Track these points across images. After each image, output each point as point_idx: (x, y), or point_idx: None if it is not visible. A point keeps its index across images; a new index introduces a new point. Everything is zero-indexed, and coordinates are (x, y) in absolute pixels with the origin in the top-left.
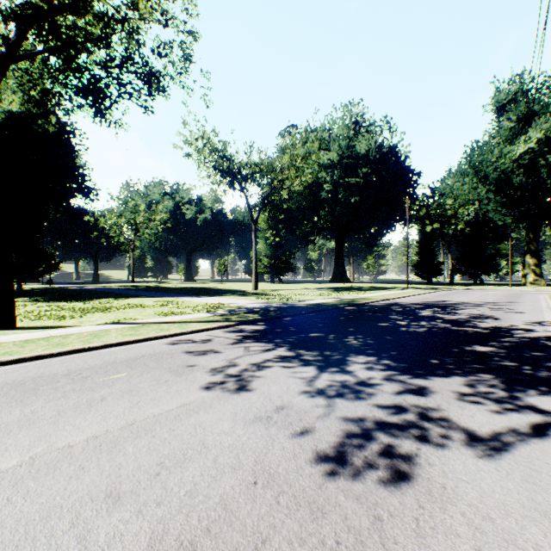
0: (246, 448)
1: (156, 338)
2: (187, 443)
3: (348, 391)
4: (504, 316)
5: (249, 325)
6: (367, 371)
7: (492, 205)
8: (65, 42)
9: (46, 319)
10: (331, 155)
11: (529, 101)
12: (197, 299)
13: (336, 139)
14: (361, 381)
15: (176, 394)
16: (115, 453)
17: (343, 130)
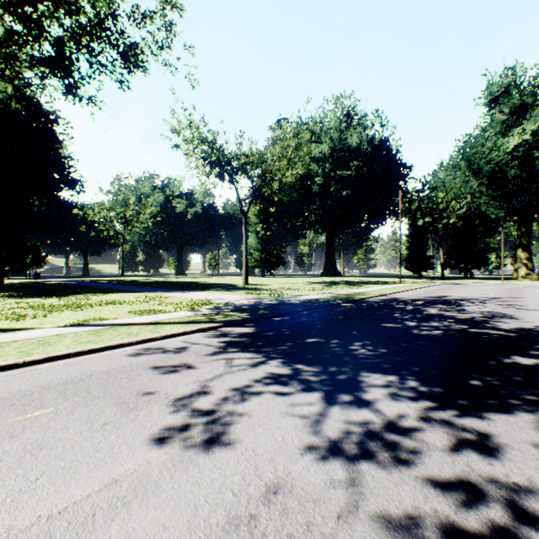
0: None
1: (119, 346)
2: None
3: (375, 445)
4: (519, 314)
5: (235, 327)
6: (392, 402)
7: (484, 198)
8: None
9: (1, 320)
10: (322, 148)
11: (522, 93)
12: (183, 294)
13: (327, 132)
14: (389, 423)
15: (107, 456)
16: None
17: (334, 123)
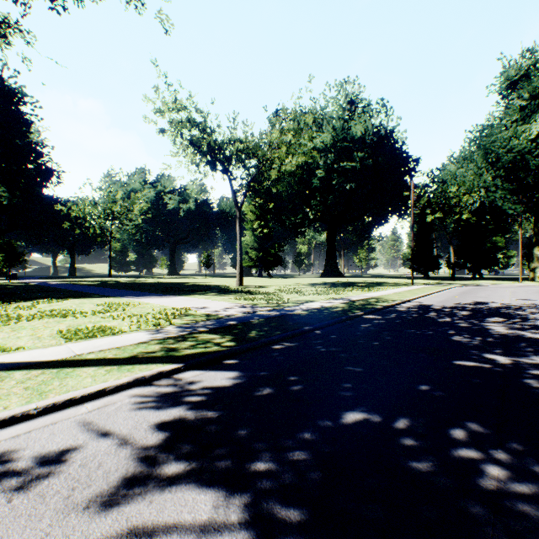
0: None
1: None
2: None
3: None
4: None
5: (205, 371)
6: None
7: (500, 192)
8: None
9: None
10: (324, 137)
11: None
12: (160, 300)
13: (329, 122)
14: None
15: None
16: None
17: (336, 112)
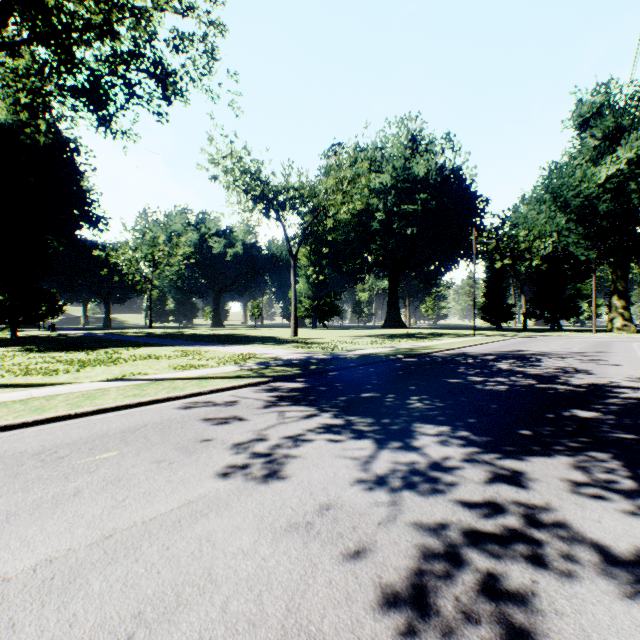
0: (274, 583)
1: (166, 400)
2: (184, 574)
3: (418, 479)
4: (598, 370)
5: (285, 382)
6: (440, 447)
7: (572, 237)
8: (54, 27)
9: (33, 375)
10: (383, 178)
11: (616, 114)
12: (224, 348)
13: (389, 160)
14: (434, 463)
15: (180, 485)
16: (72, 593)
17: (397, 149)
